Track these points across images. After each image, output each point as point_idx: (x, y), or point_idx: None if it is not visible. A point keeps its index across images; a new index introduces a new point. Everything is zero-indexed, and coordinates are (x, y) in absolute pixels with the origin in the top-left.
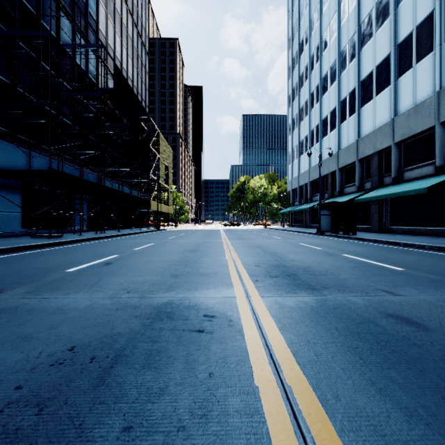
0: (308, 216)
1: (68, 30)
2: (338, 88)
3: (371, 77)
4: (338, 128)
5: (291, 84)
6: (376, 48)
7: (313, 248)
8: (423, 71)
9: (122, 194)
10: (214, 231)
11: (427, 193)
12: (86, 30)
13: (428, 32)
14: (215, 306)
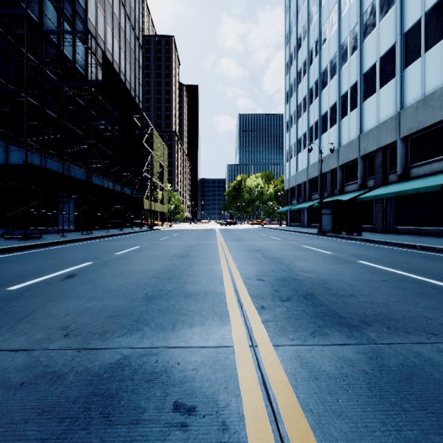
0: (306, 215)
1: (53, 16)
2: (338, 82)
3: (375, 69)
4: (338, 124)
5: (289, 80)
6: (380, 38)
7: (321, 252)
8: (433, 60)
9: (111, 192)
10: (210, 230)
11: (437, 191)
12: (73, 18)
13: (439, 17)
14: (199, 373)
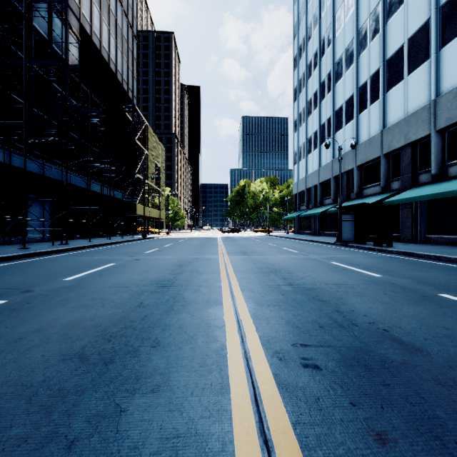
0: (317, 222)
1: None
2: (356, 72)
3: (401, 53)
4: (356, 119)
5: (297, 75)
6: (408, 16)
7: (366, 275)
8: None
9: (94, 194)
10: (210, 239)
11: None
12: None
13: None
14: None
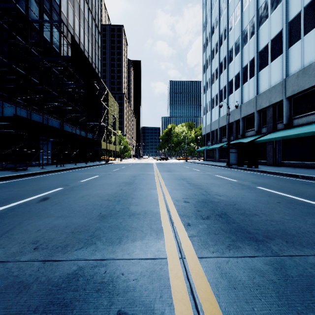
0: (218, 153)
1: (36, 9)
2: (241, 58)
3: (267, 48)
4: (241, 88)
5: (205, 57)
6: (271, 26)
7: (230, 180)
8: (310, 42)
9: (78, 136)
10: (149, 164)
11: (312, 136)
12: (51, 11)
13: (314, 11)
14: (139, 283)
